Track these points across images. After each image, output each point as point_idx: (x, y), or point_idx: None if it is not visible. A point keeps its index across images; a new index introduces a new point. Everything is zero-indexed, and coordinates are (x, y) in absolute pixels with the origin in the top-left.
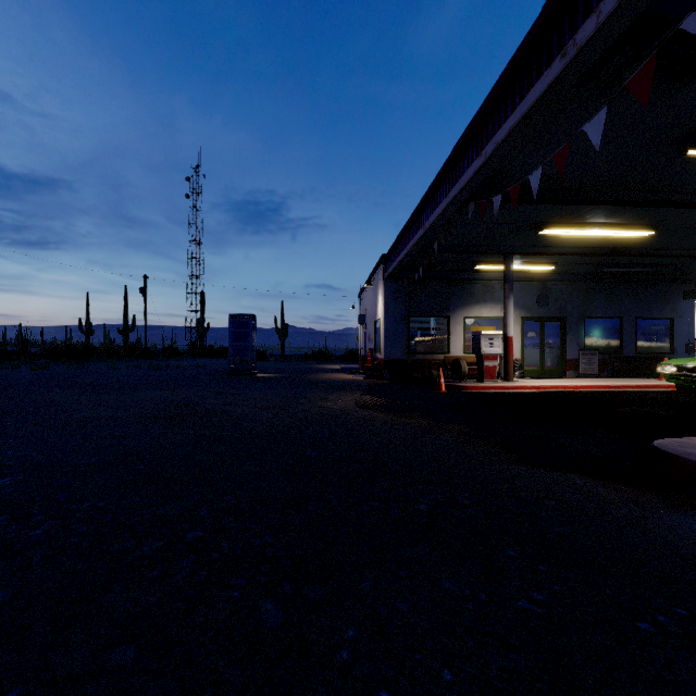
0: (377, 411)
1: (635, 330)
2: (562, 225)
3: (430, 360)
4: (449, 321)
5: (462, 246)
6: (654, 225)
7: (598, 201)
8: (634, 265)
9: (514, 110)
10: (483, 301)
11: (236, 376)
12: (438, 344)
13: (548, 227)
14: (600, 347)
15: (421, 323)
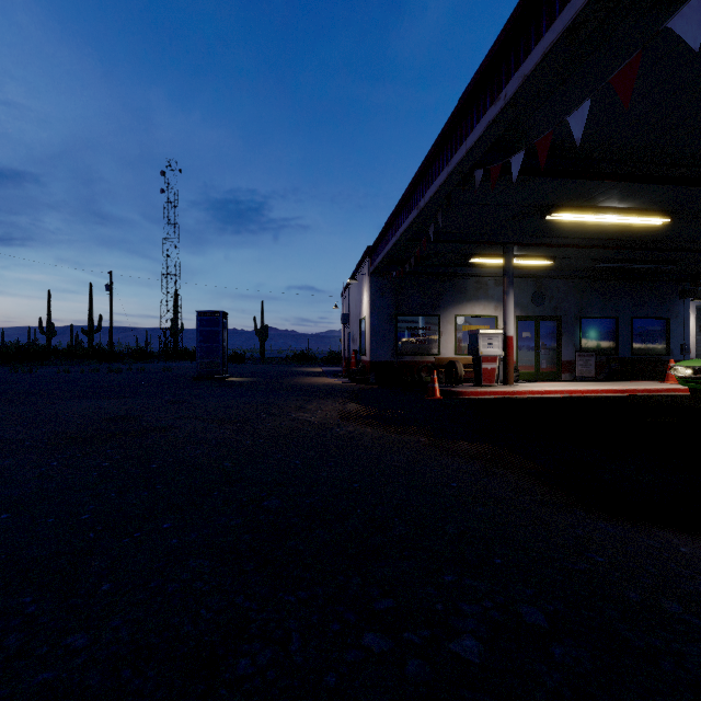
0: (365, 425)
1: (631, 330)
2: (573, 209)
3: (419, 362)
4: (440, 320)
5: (458, 234)
6: (670, 212)
7: (623, 175)
8: (635, 261)
9: (553, 22)
10: (476, 299)
11: (204, 381)
12: (428, 344)
13: (557, 211)
14: (597, 348)
15: (410, 322)
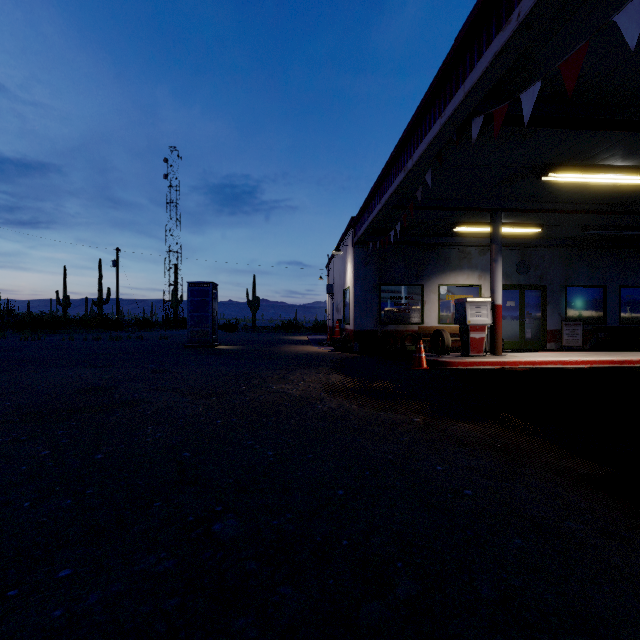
0: (350, 399)
1: (620, 299)
2: (572, 168)
3: (402, 331)
4: (423, 289)
5: (445, 200)
6: None
7: (639, 123)
8: (627, 228)
9: None
10: (459, 268)
11: (194, 349)
12: (412, 314)
13: (554, 171)
14: (583, 317)
15: (393, 291)
